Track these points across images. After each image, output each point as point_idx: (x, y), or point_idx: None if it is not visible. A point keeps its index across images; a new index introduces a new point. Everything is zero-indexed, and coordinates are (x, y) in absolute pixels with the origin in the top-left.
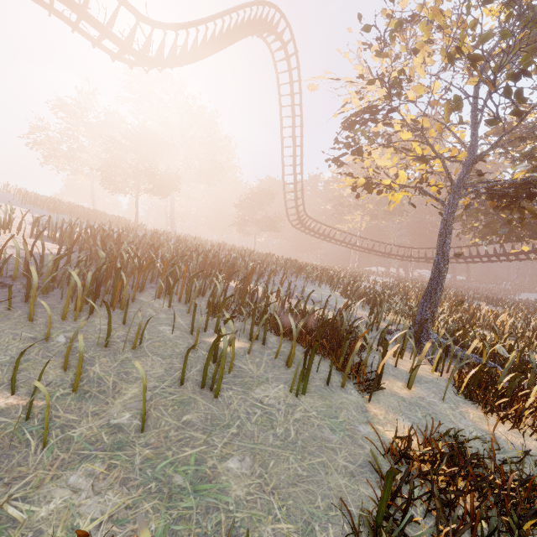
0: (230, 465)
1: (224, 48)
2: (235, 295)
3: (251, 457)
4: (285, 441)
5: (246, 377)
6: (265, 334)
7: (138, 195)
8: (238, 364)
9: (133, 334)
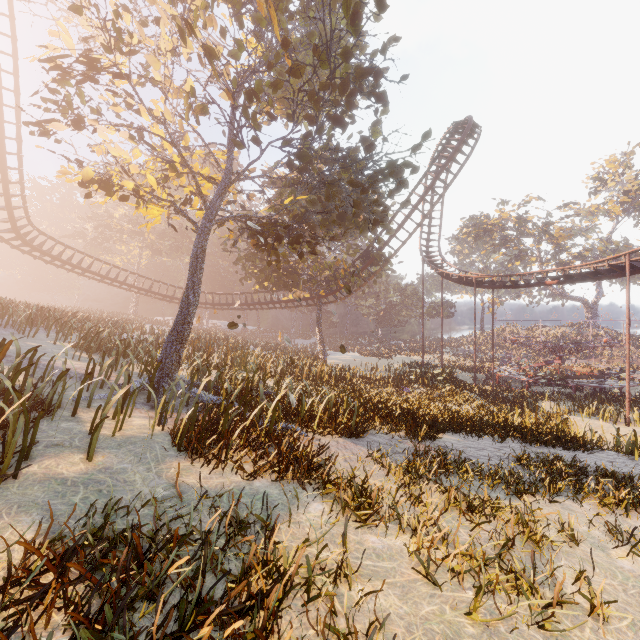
0: None
1: None
2: None
3: None
4: None
5: None
6: None
7: None
8: None
9: None
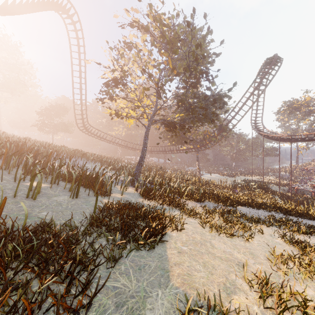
0: (43, 214)
1: (29, 13)
2: (40, 165)
3: (52, 212)
4: (66, 208)
5: (48, 195)
6: (59, 180)
7: None
8: (44, 191)
9: None
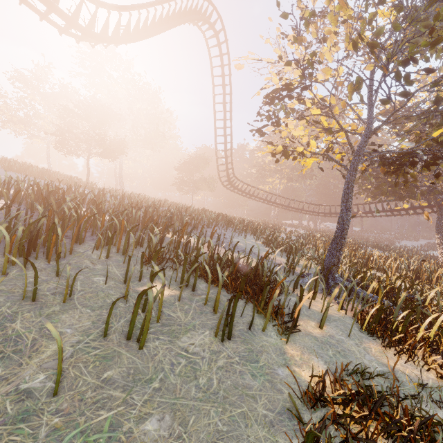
0: (147, 427)
1: (164, 31)
2: (169, 246)
3: (171, 415)
4: (207, 392)
5: (174, 325)
6: (195, 282)
7: (89, 158)
8: (167, 312)
9: (65, 286)
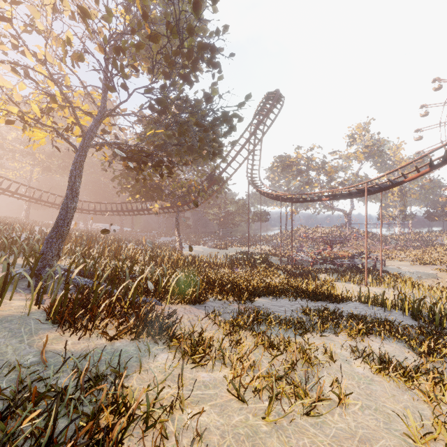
0: None
1: None
2: None
3: None
4: None
5: None
6: None
7: None
8: None
9: None
